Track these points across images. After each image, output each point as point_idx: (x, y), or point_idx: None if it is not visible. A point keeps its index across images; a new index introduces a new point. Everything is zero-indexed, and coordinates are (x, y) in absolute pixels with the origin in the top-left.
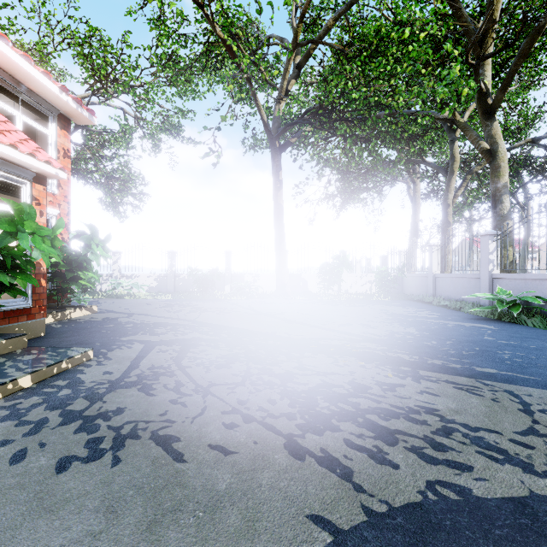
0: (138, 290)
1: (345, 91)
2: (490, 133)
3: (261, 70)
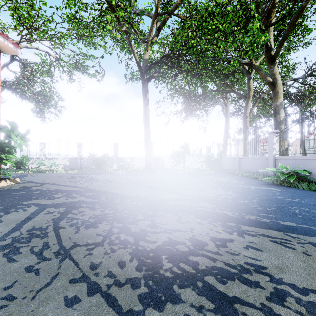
0: (55, 167)
1: (187, 40)
2: (272, 72)
3: (135, 30)
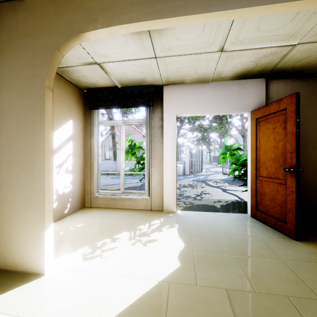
0: None
1: None
2: (112, 113)
3: None
